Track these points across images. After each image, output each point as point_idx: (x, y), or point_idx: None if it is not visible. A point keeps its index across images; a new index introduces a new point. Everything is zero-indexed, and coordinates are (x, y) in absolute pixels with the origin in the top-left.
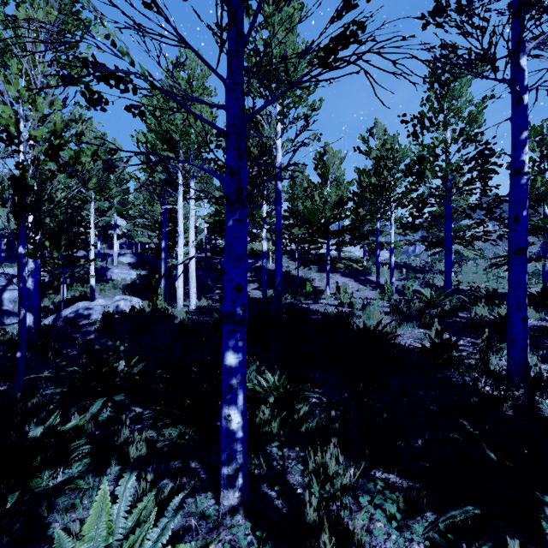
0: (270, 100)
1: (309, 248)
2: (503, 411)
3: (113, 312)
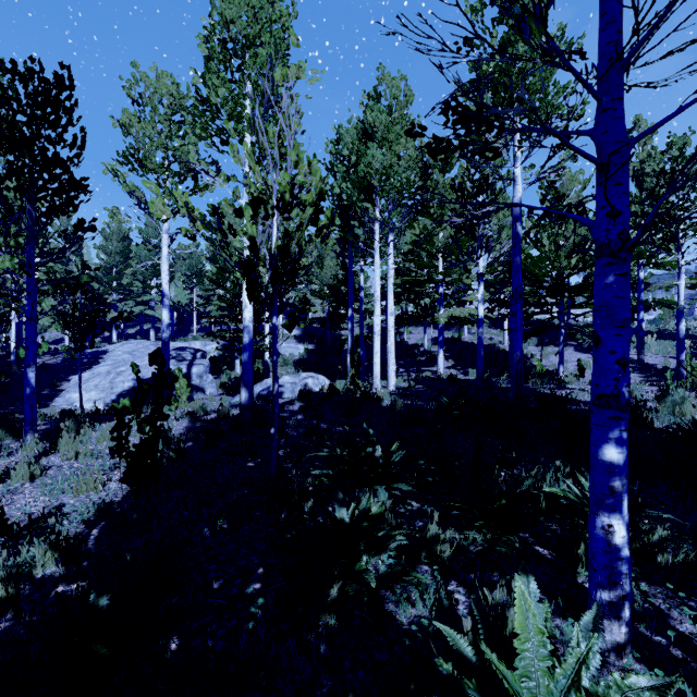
0: (676, 111)
1: (533, 312)
2: None
3: (308, 391)
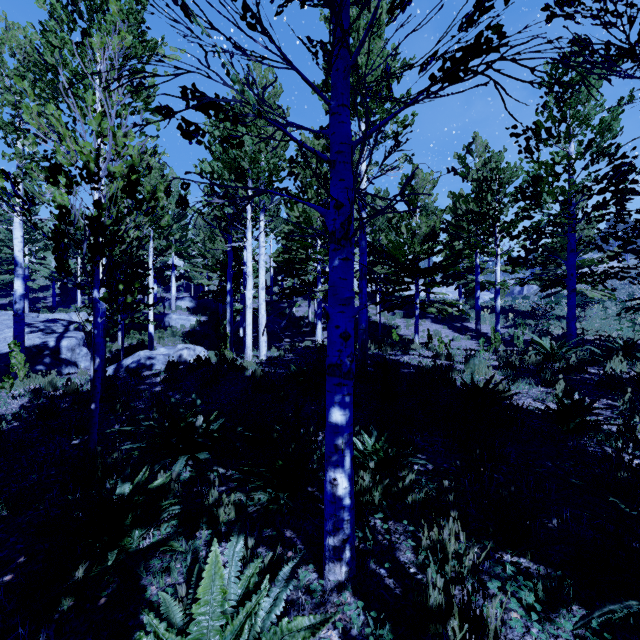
0: (382, 122)
1: (394, 290)
2: None
3: (177, 363)
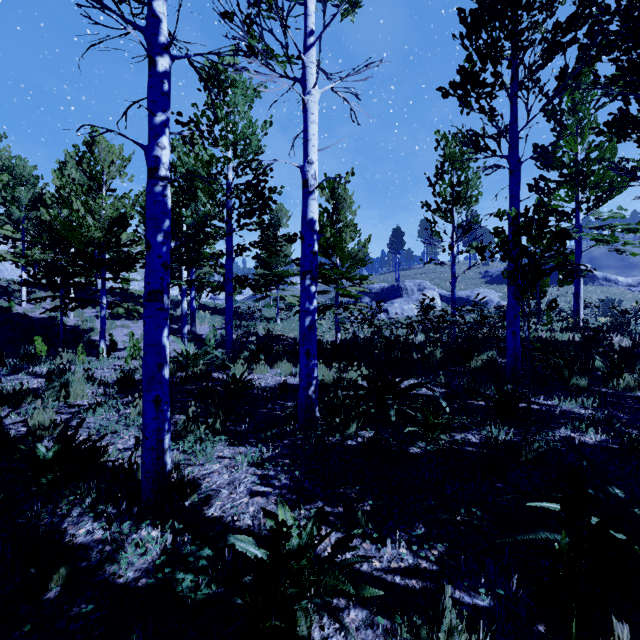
0: None
1: (63, 283)
2: (45, 593)
3: None
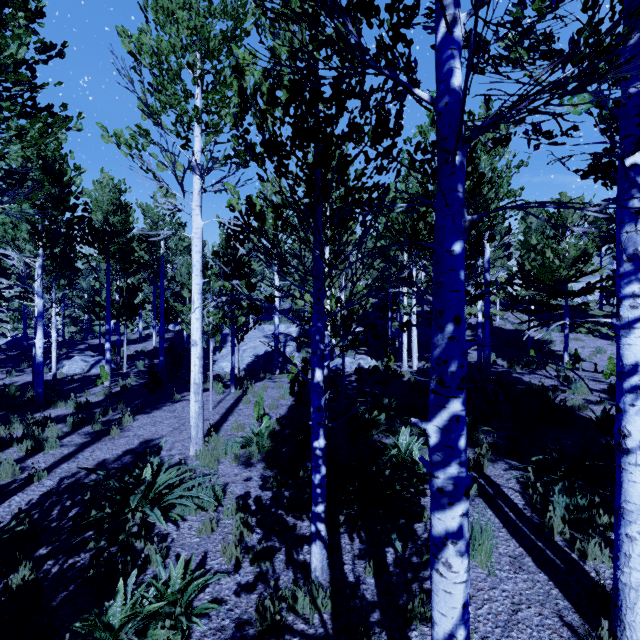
0: None
1: (538, 311)
2: None
3: (360, 369)
